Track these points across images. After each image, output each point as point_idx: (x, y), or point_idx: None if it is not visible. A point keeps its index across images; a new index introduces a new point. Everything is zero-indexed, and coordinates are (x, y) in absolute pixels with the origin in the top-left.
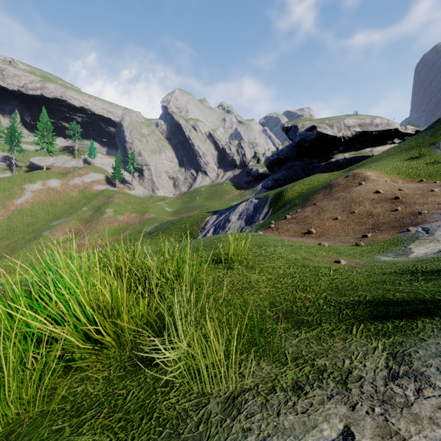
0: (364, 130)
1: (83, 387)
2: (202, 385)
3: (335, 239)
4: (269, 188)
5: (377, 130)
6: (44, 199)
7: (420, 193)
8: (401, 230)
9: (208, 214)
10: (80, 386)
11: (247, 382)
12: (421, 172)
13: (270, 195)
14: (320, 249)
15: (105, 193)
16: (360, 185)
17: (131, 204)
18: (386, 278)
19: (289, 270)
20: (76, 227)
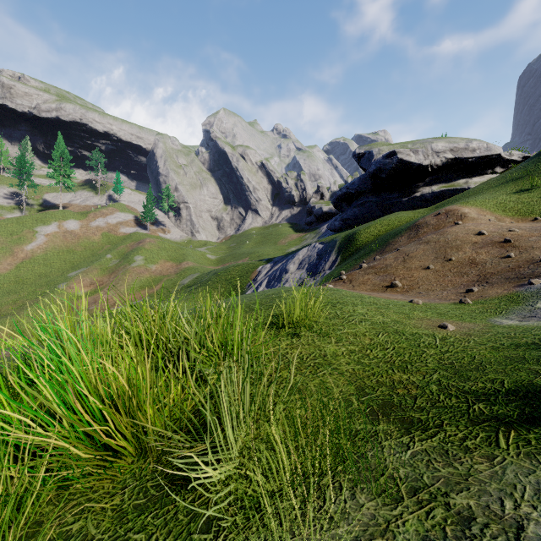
0: (457, 156)
1: (81, 524)
2: (265, 532)
3: (429, 294)
4: (336, 230)
5: (474, 156)
6: (60, 244)
7: (538, 234)
8: (519, 283)
9: (260, 263)
10: (78, 522)
11: (340, 533)
12: (534, 208)
13: (338, 238)
14: (413, 308)
15: (134, 237)
16: (456, 225)
17: (165, 251)
18: (524, 353)
19: (378, 338)
20: (98, 278)
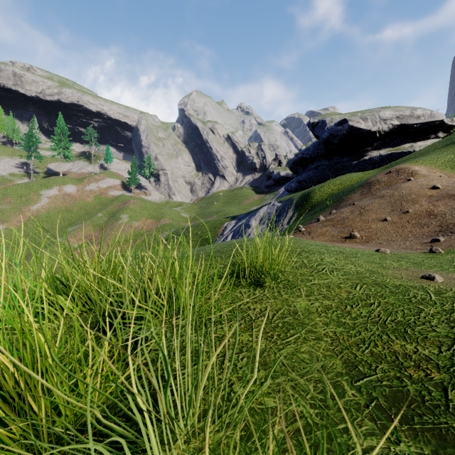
0: (403, 123)
1: None
2: None
3: (390, 244)
4: (292, 191)
5: (418, 122)
6: (60, 205)
7: None
8: None
9: (226, 219)
10: None
11: None
12: None
13: (295, 197)
14: (383, 257)
15: (121, 199)
16: (409, 181)
17: (146, 210)
18: None
19: (356, 291)
20: (90, 233)
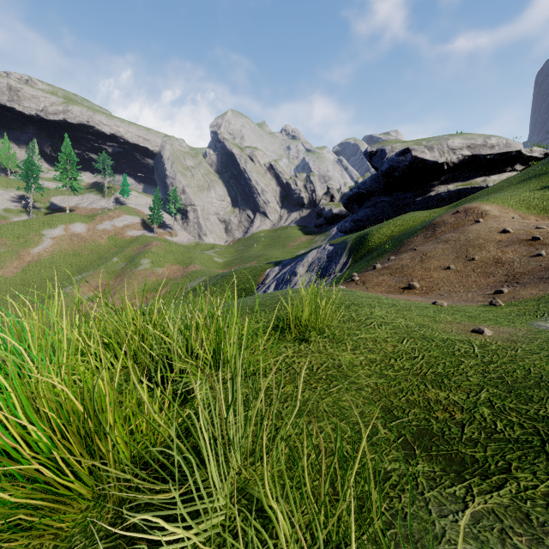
0: (474, 153)
1: None
2: None
3: (451, 296)
4: (346, 231)
5: (492, 153)
6: (66, 247)
7: None
8: None
9: (268, 266)
10: None
11: None
12: None
13: (349, 240)
14: (438, 310)
15: (141, 241)
16: (477, 223)
17: (172, 254)
18: None
19: (402, 345)
20: (104, 281)
